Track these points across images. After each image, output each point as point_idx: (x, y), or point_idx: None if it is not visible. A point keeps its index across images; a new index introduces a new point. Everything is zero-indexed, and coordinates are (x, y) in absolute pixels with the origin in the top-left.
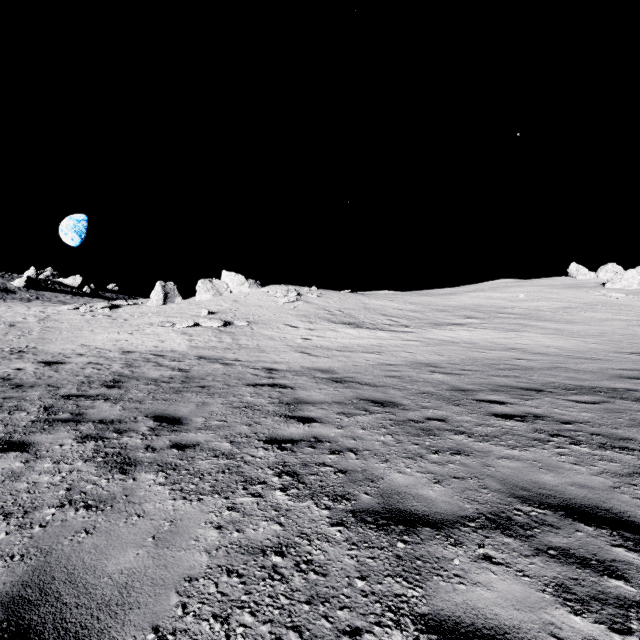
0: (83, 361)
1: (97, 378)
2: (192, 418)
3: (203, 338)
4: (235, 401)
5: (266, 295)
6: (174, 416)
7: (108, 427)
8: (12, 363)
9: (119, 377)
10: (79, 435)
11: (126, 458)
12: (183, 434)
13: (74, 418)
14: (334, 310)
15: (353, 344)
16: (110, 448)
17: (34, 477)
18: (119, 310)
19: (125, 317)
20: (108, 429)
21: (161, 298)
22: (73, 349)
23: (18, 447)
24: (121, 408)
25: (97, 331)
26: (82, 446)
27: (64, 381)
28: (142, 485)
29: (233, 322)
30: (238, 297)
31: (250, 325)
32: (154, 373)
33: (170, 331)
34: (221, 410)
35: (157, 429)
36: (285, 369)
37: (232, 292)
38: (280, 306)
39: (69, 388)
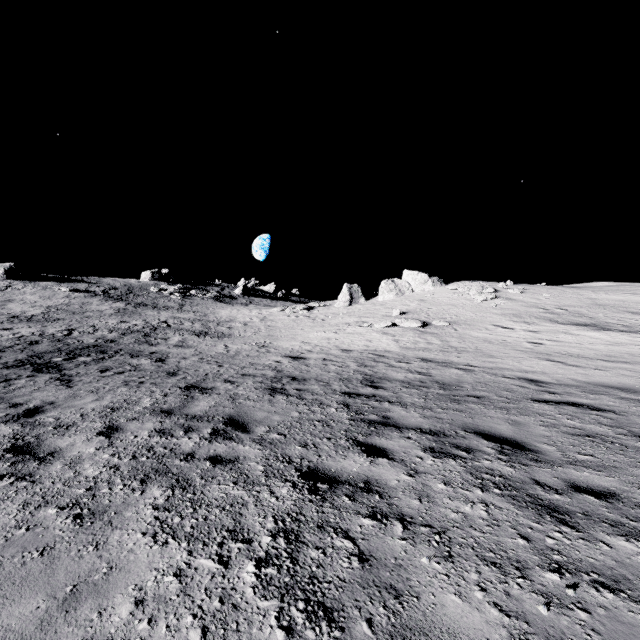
0: (318, 357)
1: (348, 376)
2: (532, 443)
3: (407, 339)
4: (555, 424)
5: (455, 293)
6: (502, 436)
7: (440, 440)
8: (268, 356)
9: (367, 376)
10: (421, 446)
11: (533, 497)
12: (560, 469)
13: (387, 422)
14: (552, 308)
15: (618, 352)
16: (486, 474)
17: (449, 503)
18: (314, 311)
19: (321, 317)
20: (444, 443)
21: (347, 299)
22: (299, 345)
23: (377, 452)
24: (420, 415)
25: (306, 330)
26: (446, 464)
27: (324, 376)
28: (639, 561)
29: (429, 322)
30: (423, 296)
31: (450, 326)
32: (396, 374)
33: (370, 331)
34: (557, 436)
35: (508, 453)
36: (554, 382)
37: (413, 291)
38: (477, 304)
39: (337, 384)
